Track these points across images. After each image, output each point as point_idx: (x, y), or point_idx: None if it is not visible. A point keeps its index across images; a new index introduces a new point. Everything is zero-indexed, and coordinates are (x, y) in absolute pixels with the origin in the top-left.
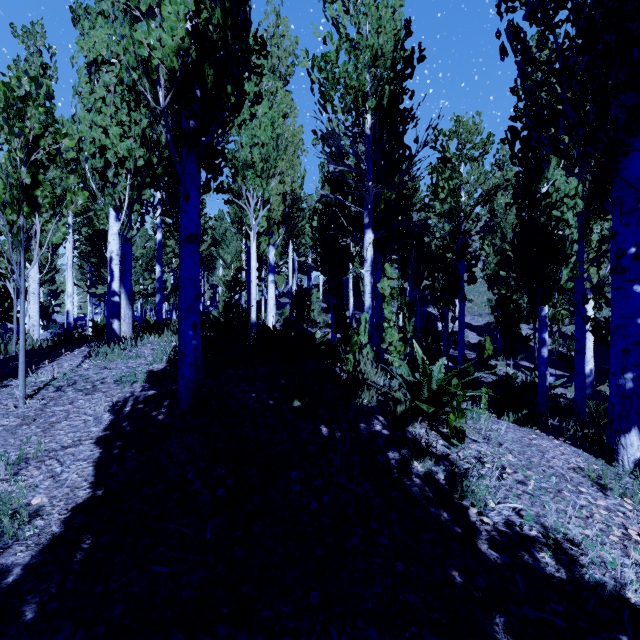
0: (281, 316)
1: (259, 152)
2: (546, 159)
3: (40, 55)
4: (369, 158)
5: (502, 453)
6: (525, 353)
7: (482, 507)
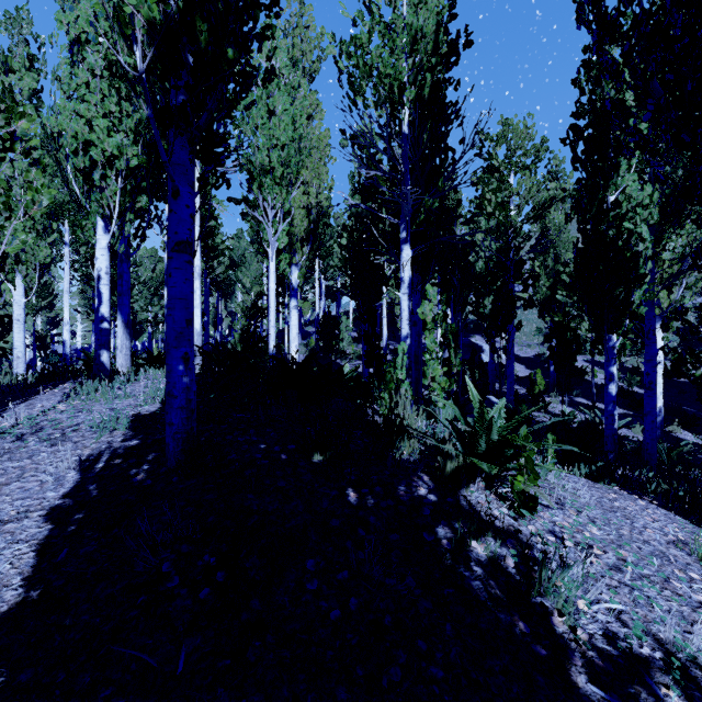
0: (307, 347)
1: (278, 155)
2: (627, 152)
3: (27, 45)
4: (407, 161)
5: (583, 524)
6: (580, 388)
7: (572, 613)
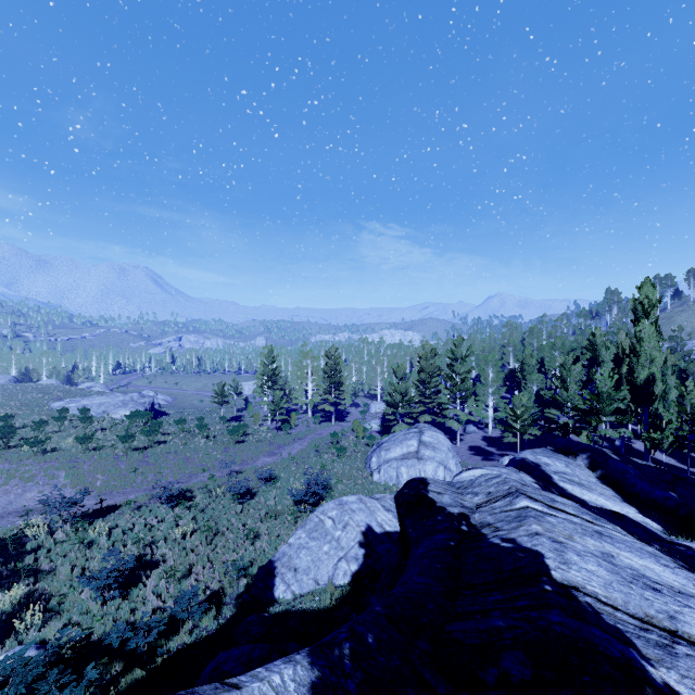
0: None
1: None
2: None
3: None
4: None
5: None
6: None
7: None
